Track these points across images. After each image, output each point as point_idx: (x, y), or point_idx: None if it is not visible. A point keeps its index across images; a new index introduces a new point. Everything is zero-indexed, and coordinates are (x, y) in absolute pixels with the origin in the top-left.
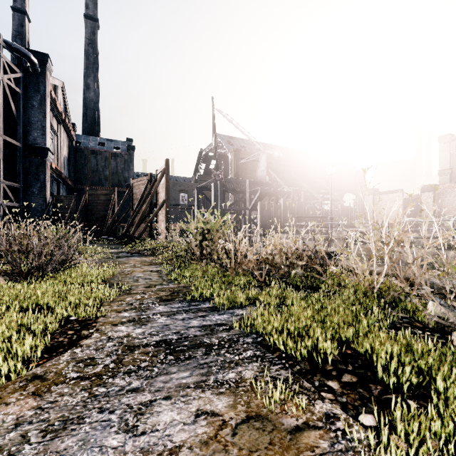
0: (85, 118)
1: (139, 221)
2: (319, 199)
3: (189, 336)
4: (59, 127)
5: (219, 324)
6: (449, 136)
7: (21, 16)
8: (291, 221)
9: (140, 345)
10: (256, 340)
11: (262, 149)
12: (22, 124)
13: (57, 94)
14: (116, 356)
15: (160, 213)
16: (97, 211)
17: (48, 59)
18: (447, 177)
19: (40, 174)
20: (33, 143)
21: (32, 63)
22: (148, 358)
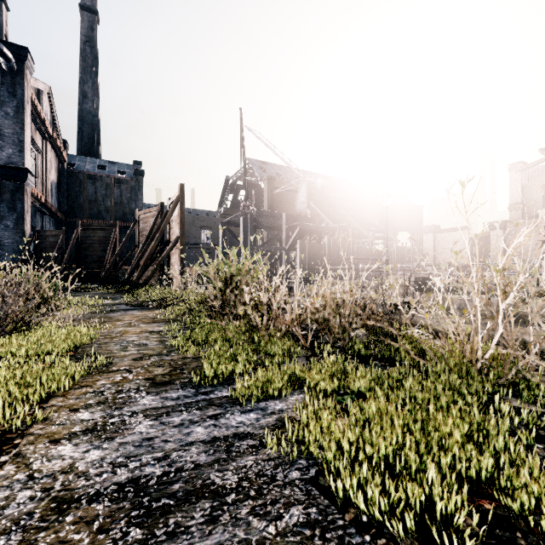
0: (80, 135)
1: (145, 263)
2: (370, 238)
3: (185, 468)
4: (45, 144)
5: (242, 435)
6: (521, 164)
7: None
8: (337, 263)
9: (82, 498)
10: (307, 475)
11: (302, 176)
12: None
13: (41, 101)
14: (21, 535)
15: (174, 253)
16: (93, 250)
17: (27, 54)
18: (519, 212)
19: (17, 203)
20: (7, 162)
21: (5, 58)
22: (87, 539)
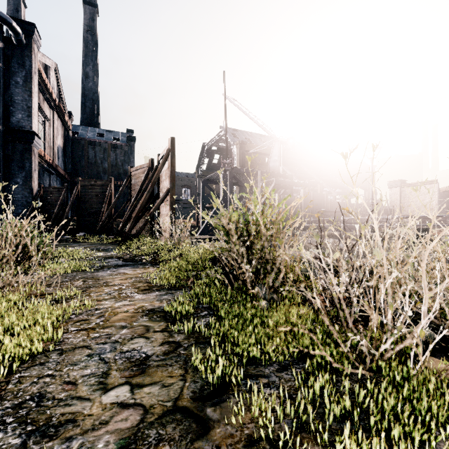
0: (83, 109)
1: (137, 214)
2: (333, 193)
3: None
4: (52, 113)
5: None
6: None
7: (16, 1)
8: (312, 216)
9: None
10: None
11: (275, 137)
12: (3, 103)
13: (49, 75)
14: None
15: (163, 205)
16: (91, 204)
17: (34, 29)
18: None
19: (26, 162)
20: (17, 126)
21: (14, 32)
22: None
